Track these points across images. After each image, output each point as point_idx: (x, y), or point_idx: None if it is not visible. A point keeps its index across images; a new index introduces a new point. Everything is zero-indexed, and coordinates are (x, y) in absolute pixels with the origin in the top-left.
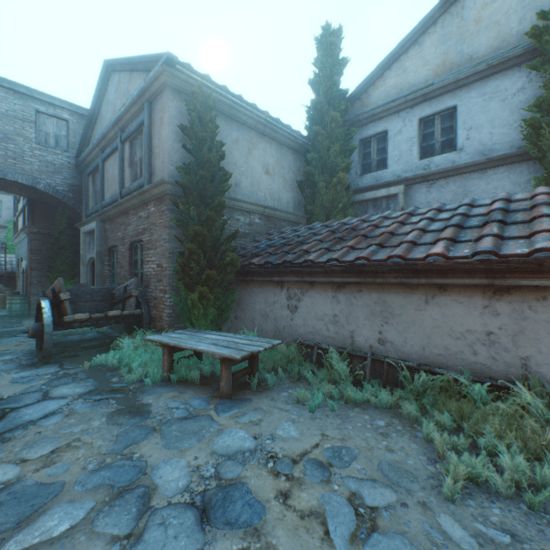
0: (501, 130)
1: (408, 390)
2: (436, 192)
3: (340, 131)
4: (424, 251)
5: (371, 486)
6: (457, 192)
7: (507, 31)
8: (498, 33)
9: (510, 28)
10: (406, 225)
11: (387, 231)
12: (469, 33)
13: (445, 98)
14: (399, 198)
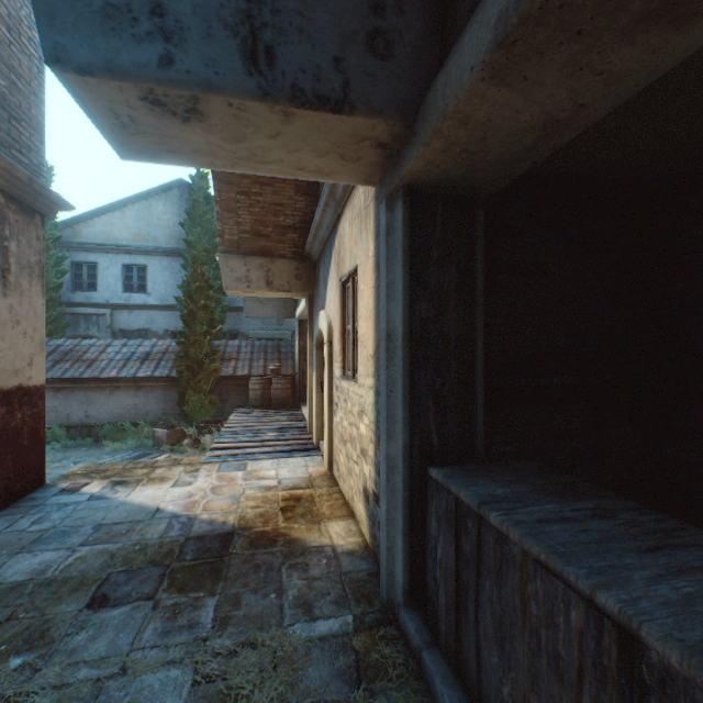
0: (172, 290)
1: (102, 436)
2: (135, 318)
3: (53, 255)
4: (109, 372)
5: (81, 458)
6: (148, 321)
7: (175, 235)
8: (171, 234)
9: (176, 234)
10: (105, 353)
11: (92, 358)
12: (155, 224)
13: (141, 257)
14: (108, 317)
